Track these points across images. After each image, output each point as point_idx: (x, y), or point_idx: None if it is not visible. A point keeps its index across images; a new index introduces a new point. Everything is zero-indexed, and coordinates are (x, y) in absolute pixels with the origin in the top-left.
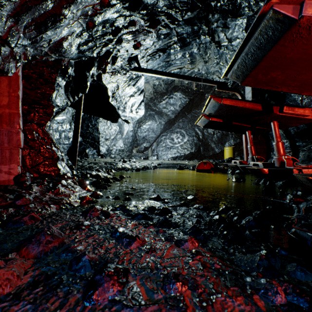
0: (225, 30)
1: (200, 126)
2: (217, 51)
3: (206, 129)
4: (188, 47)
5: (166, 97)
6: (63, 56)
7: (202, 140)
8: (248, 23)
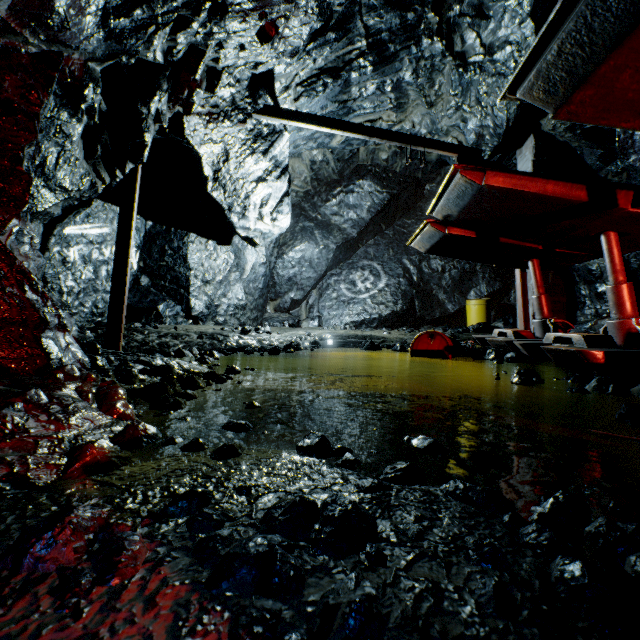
0: (480, 23)
1: (413, 255)
2: (459, 77)
3: (428, 261)
4: (391, 65)
5: (339, 191)
6: (60, 42)
7: (418, 284)
8: None
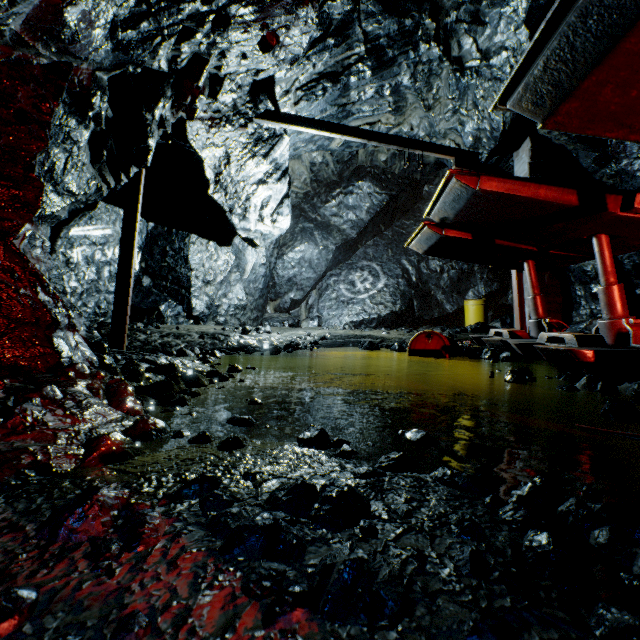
0: (477, 29)
1: (412, 256)
2: (456, 81)
3: (426, 261)
4: (390, 70)
5: (339, 192)
6: (70, 53)
7: (417, 284)
8: (534, 5)
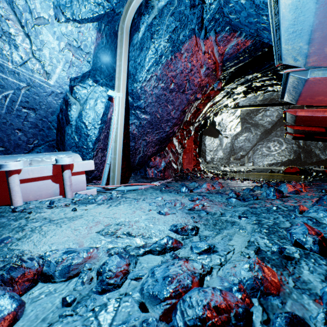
0: None
1: None
2: None
3: None
4: None
5: (262, 110)
6: None
7: (303, 147)
8: None
